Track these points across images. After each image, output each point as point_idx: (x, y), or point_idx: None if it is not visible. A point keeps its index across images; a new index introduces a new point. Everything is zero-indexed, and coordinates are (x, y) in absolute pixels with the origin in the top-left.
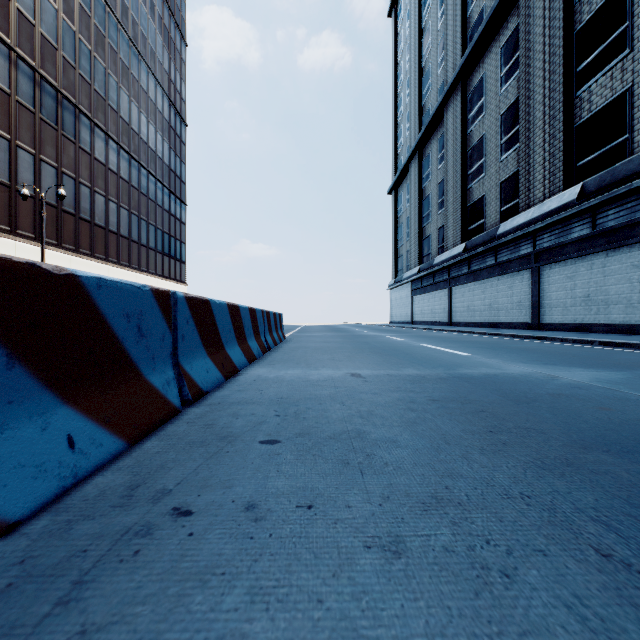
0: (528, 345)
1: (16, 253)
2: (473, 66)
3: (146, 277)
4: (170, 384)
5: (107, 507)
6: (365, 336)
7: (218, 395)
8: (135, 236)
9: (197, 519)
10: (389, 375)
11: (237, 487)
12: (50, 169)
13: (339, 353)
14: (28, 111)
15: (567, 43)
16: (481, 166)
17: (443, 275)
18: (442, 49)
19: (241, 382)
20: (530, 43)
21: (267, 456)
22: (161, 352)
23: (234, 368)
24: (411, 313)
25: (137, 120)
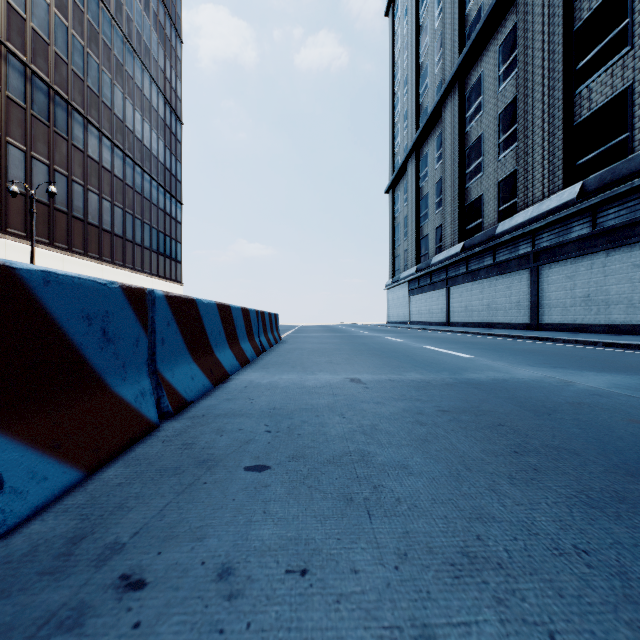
0: (531, 346)
1: (6, 252)
2: (471, 64)
3: (141, 277)
4: (145, 395)
5: (32, 575)
6: (363, 337)
7: (203, 405)
8: (129, 235)
9: (150, 596)
10: (391, 380)
11: (210, 539)
12: (42, 166)
13: (337, 355)
14: (19, 107)
15: (566, 40)
16: (479, 165)
17: (441, 275)
18: (439, 48)
19: (231, 389)
20: (529, 41)
21: (252, 489)
22: (134, 359)
23: (224, 373)
24: (408, 313)
25: (131, 118)
